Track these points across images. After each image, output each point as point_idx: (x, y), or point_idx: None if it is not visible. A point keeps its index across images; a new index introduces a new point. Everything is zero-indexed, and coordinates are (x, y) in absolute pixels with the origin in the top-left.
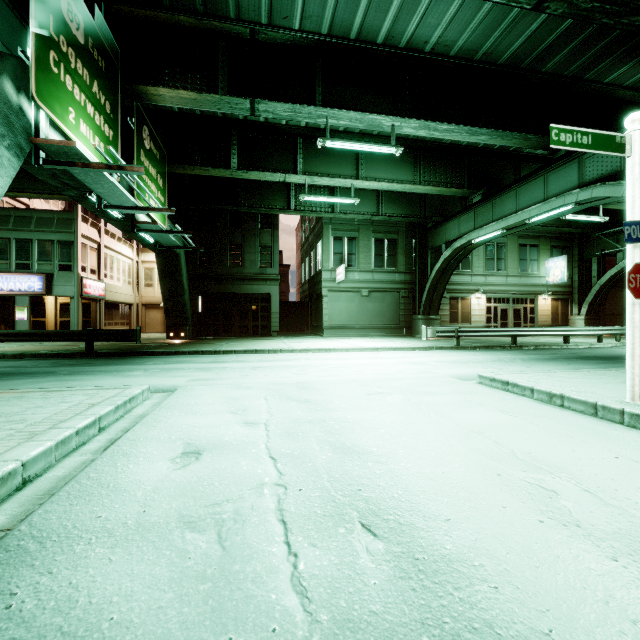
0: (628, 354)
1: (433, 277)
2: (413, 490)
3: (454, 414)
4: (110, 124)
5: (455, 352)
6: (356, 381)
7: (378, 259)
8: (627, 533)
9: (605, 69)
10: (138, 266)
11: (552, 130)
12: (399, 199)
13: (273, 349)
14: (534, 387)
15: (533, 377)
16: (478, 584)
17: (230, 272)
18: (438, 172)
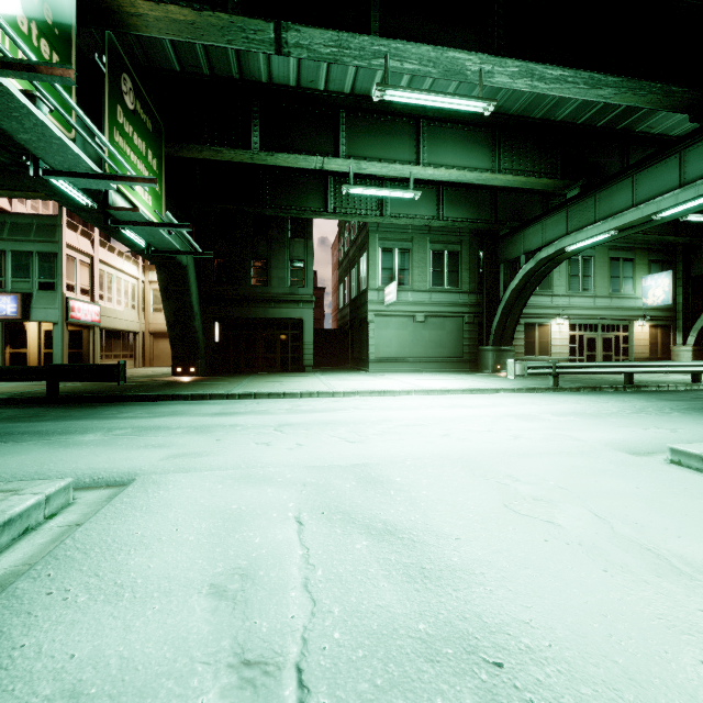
0: None
1: (508, 297)
2: None
3: None
4: (53, 43)
5: (559, 396)
6: (458, 460)
7: (436, 276)
8: None
9: None
10: (145, 287)
11: None
12: (464, 200)
13: (307, 391)
14: None
15: None
16: None
17: (253, 292)
18: (523, 158)
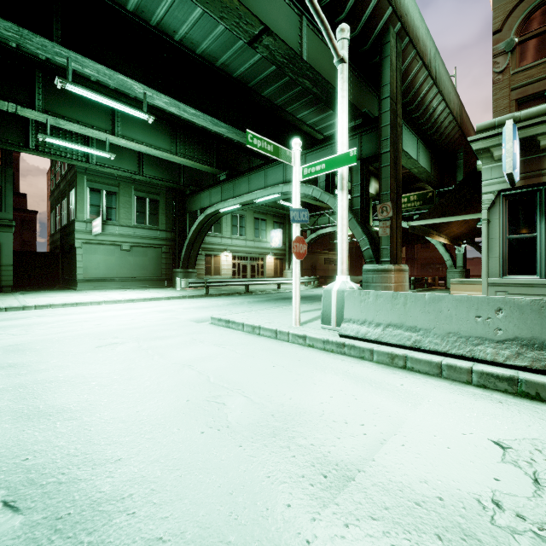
0: (293, 295)
1: (190, 237)
2: (96, 439)
3: (176, 353)
4: None
5: (203, 299)
6: (92, 334)
7: (140, 216)
8: (257, 422)
9: (297, 109)
10: None
11: (248, 134)
12: (160, 164)
13: None
14: (244, 322)
15: (247, 315)
16: (117, 517)
17: None
18: (192, 148)
